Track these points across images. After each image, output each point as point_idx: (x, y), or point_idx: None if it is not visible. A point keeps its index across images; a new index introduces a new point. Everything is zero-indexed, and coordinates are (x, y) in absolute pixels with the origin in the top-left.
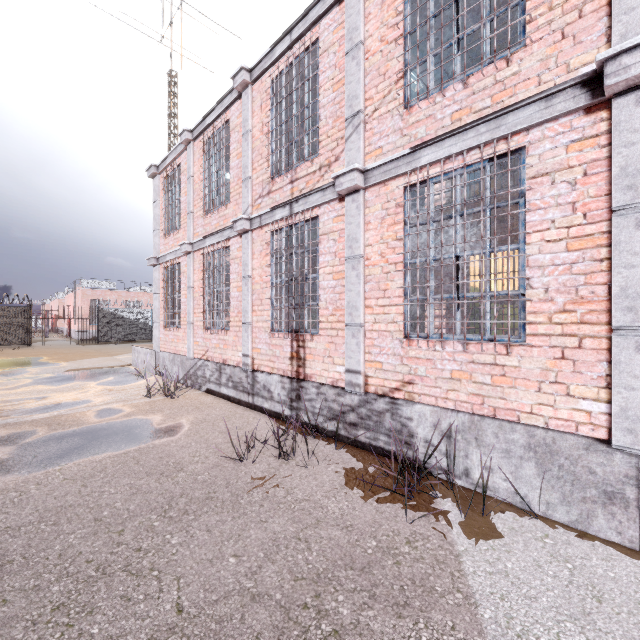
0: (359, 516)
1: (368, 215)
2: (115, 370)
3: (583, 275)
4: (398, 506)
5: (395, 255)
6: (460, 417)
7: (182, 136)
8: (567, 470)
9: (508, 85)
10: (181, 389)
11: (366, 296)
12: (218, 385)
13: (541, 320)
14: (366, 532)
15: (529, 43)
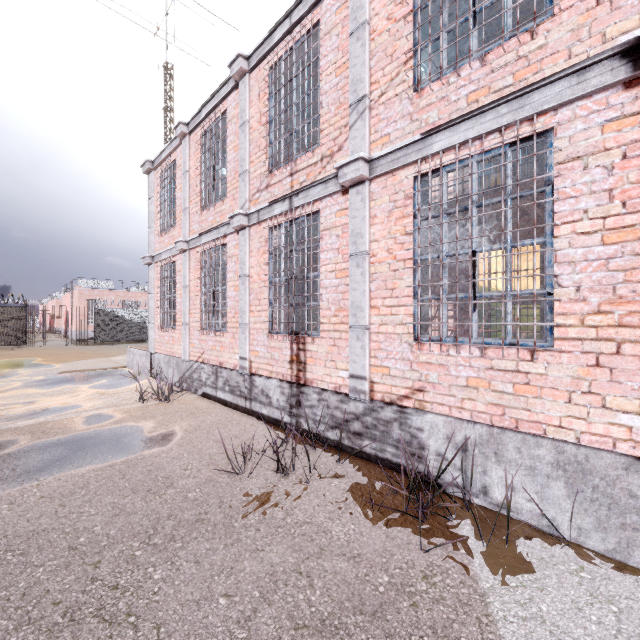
0: (367, 543)
1: (374, 208)
2: (109, 372)
3: (622, 271)
4: (410, 530)
5: (404, 251)
6: (477, 429)
7: (177, 129)
8: (603, 492)
9: (533, 60)
10: (176, 393)
11: (372, 296)
12: (214, 389)
13: (572, 322)
14: (376, 564)
15: (557, 12)
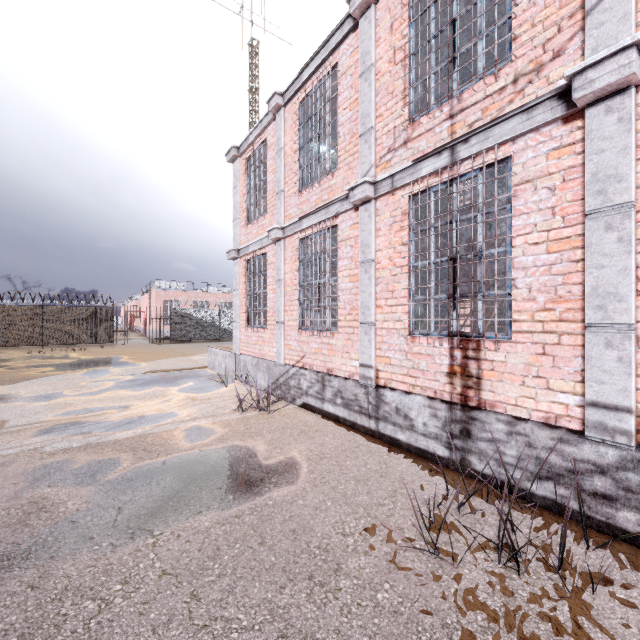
0: None
1: None
2: (193, 373)
3: None
4: None
5: None
6: None
7: (271, 102)
8: None
9: None
10: (273, 402)
11: None
12: (320, 400)
13: None
14: None
15: None
